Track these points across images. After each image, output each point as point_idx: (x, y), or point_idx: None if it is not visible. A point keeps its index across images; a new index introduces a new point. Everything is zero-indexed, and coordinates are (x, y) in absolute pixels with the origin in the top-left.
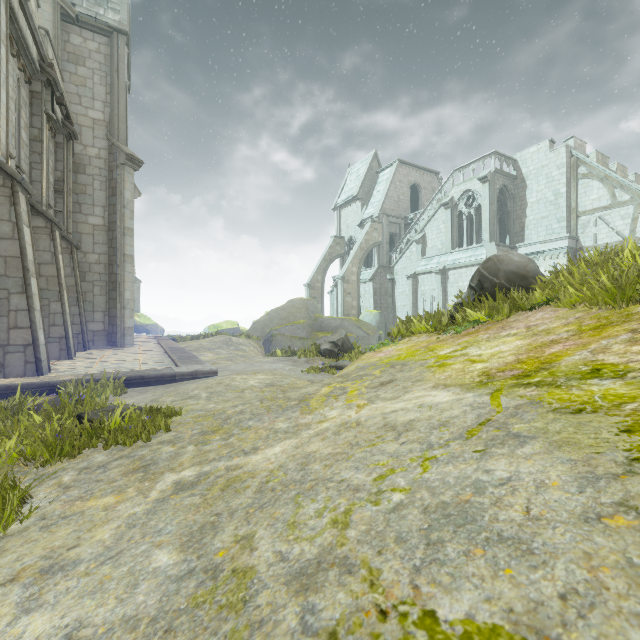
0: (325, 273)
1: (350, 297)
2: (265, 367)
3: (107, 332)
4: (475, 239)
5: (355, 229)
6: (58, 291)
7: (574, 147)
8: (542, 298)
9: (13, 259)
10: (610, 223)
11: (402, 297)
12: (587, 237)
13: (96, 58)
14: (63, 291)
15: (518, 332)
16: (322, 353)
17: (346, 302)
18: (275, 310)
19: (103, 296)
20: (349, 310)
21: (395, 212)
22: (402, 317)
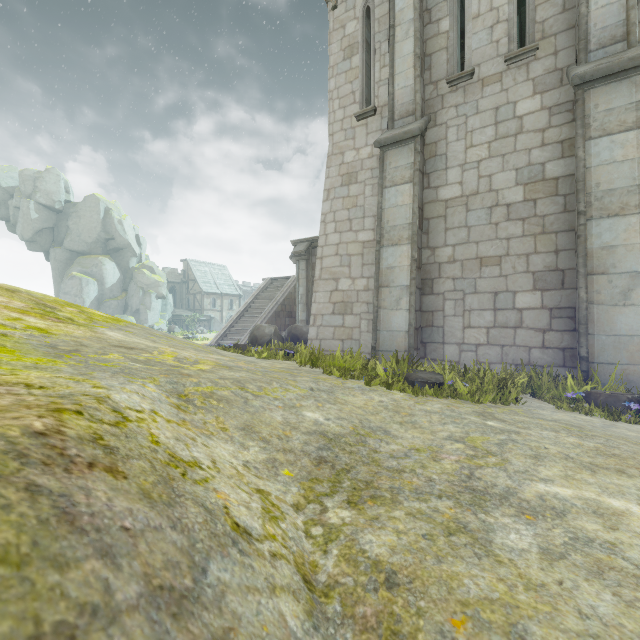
0: None
1: None
2: None
3: None
4: None
5: None
6: None
7: None
8: None
9: None
10: None
11: None
12: None
13: None
14: None
15: None
16: None
17: None
18: None
19: None
20: None
21: None
22: None
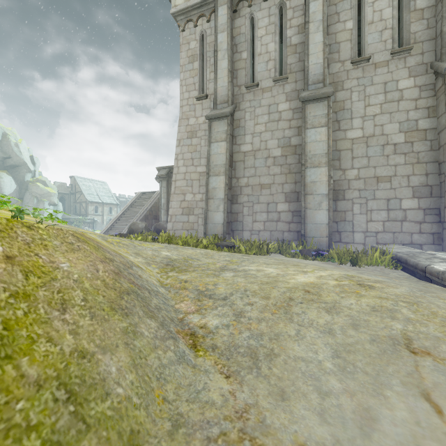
0: None
1: None
2: None
3: None
4: None
5: None
6: None
7: None
8: None
9: (445, 145)
10: None
11: None
12: None
13: None
14: None
15: None
16: None
17: None
18: None
19: None
20: None
21: None
22: None
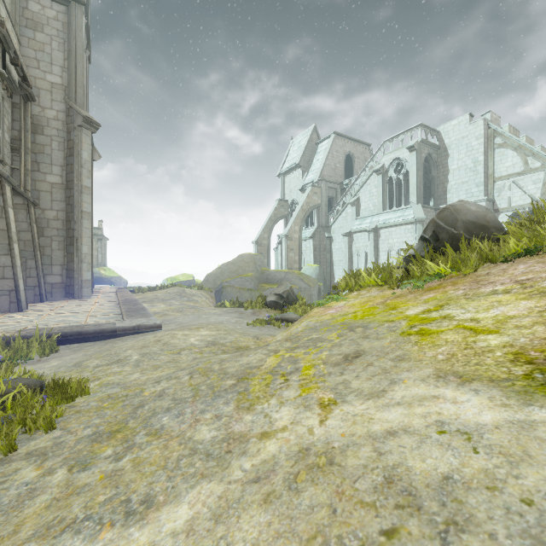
0: (271, 232)
1: (293, 253)
2: (211, 320)
3: (65, 284)
4: (403, 201)
5: (297, 193)
6: (8, 245)
7: (491, 120)
8: (517, 248)
9: None
10: (523, 187)
11: (339, 253)
12: (502, 200)
13: (54, 25)
14: (13, 245)
15: (509, 288)
16: (268, 305)
17: (289, 257)
18: (226, 264)
19: (61, 250)
20: (292, 264)
21: (332, 178)
22: (339, 270)
